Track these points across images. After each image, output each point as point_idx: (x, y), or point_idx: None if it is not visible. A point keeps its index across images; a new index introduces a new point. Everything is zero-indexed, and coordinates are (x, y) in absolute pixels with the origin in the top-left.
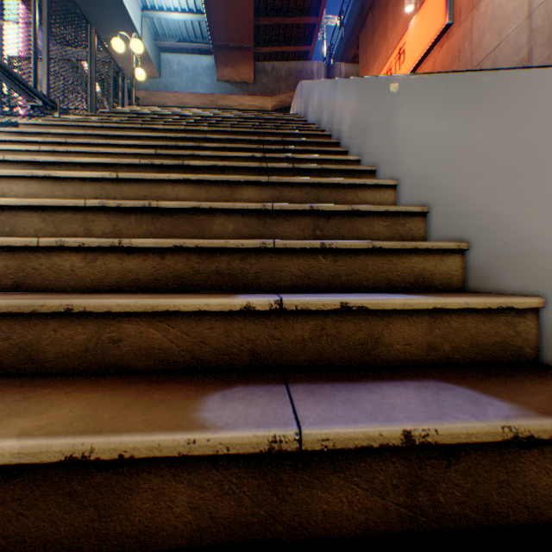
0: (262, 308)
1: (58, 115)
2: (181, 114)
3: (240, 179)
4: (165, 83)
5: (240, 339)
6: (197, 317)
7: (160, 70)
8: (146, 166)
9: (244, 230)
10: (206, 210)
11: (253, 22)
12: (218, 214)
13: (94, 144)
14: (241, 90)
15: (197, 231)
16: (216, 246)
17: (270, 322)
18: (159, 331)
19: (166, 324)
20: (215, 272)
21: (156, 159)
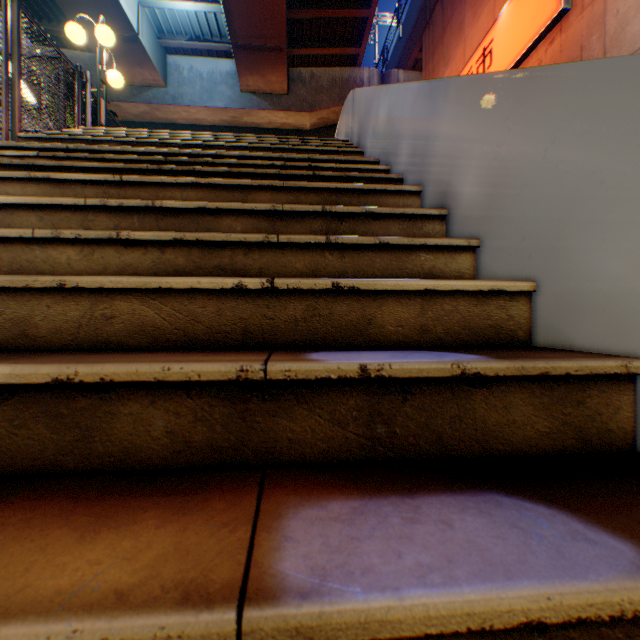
0: None
1: None
2: (157, 140)
3: None
4: (172, 93)
5: None
6: None
7: (167, 77)
8: None
9: None
10: None
11: (285, 14)
12: None
13: None
14: (270, 103)
15: None
16: None
17: None
18: None
19: None
20: None
21: None
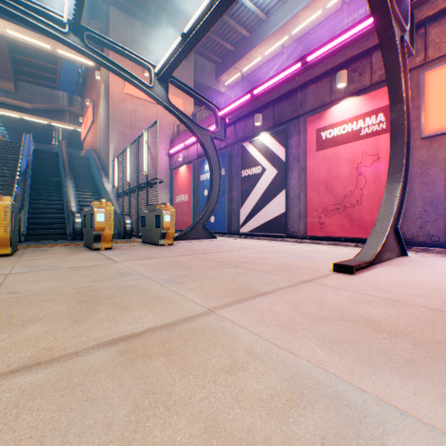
0: None
1: None
2: None
3: None
4: None
5: None
6: None
7: None
8: None
9: None
10: None
11: (12, 72)
12: None
13: None
14: (6, 94)
15: None
16: None
17: None
18: None
19: None
20: None
21: None
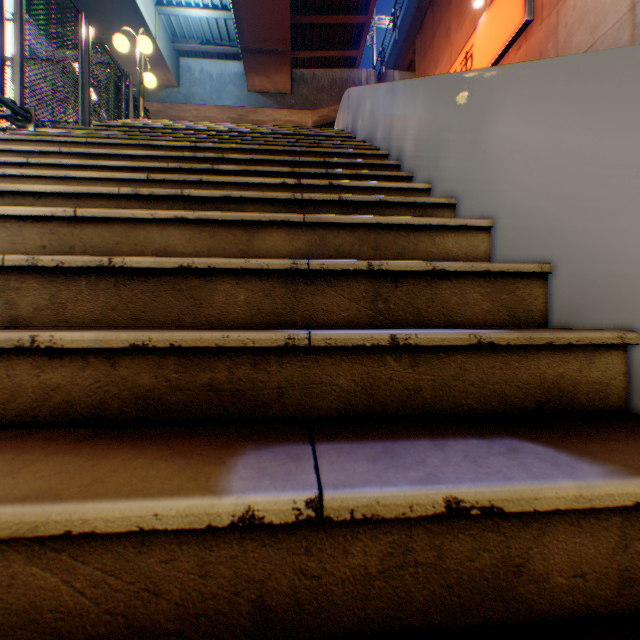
0: (279, 517)
1: (33, 127)
2: (197, 128)
3: (261, 218)
4: (184, 93)
5: (232, 580)
6: (139, 537)
7: (179, 78)
8: (128, 197)
9: (263, 302)
10: (203, 271)
11: (289, 21)
12: (222, 276)
13: (67, 165)
14: (275, 102)
15: (187, 304)
16: (206, 343)
17: (297, 540)
18: (53, 571)
19: (70, 555)
20: (206, 386)
21: (149, 187)
